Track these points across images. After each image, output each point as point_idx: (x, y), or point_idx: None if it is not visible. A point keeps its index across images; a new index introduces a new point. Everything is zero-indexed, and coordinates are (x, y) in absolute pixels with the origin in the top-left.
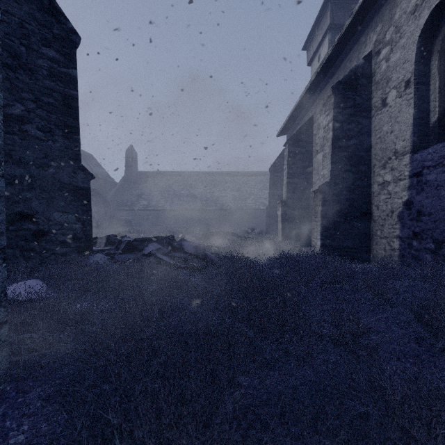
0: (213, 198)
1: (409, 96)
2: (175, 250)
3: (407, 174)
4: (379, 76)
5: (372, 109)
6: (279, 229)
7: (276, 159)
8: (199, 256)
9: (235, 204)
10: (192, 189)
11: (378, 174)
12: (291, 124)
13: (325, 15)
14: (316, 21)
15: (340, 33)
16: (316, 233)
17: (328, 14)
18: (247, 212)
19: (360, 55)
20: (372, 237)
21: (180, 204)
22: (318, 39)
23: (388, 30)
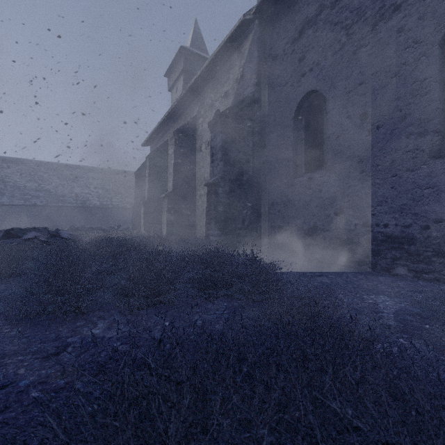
0: (72, 194)
1: (209, 150)
2: (52, 237)
3: None
4: (199, 132)
5: (196, 150)
6: (142, 224)
7: (141, 165)
8: (75, 240)
9: (100, 201)
10: (43, 182)
11: (199, 189)
12: (154, 139)
13: (180, 59)
14: (174, 60)
15: (180, 95)
16: (164, 224)
17: (182, 60)
18: (114, 210)
19: (192, 114)
20: (196, 226)
21: (25, 198)
22: (176, 74)
23: (202, 109)
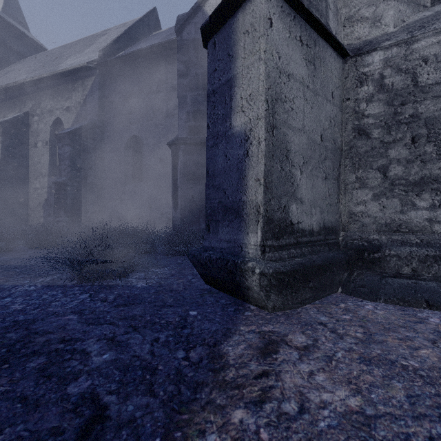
0: None
1: (47, 149)
2: None
3: (47, 186)
4: (33, 129)
5: (29, 145)
6: None
7: None
8: None
9: None
10: None
11: (33, 182)
12: None
13: None
14: None
15: (7, 85)
16: None
17: None
18: None
19: (22, 107)
20: (29, 218)
21: None
22: None
23: (38, 109)
